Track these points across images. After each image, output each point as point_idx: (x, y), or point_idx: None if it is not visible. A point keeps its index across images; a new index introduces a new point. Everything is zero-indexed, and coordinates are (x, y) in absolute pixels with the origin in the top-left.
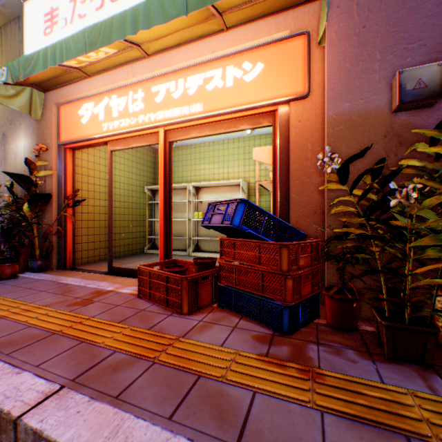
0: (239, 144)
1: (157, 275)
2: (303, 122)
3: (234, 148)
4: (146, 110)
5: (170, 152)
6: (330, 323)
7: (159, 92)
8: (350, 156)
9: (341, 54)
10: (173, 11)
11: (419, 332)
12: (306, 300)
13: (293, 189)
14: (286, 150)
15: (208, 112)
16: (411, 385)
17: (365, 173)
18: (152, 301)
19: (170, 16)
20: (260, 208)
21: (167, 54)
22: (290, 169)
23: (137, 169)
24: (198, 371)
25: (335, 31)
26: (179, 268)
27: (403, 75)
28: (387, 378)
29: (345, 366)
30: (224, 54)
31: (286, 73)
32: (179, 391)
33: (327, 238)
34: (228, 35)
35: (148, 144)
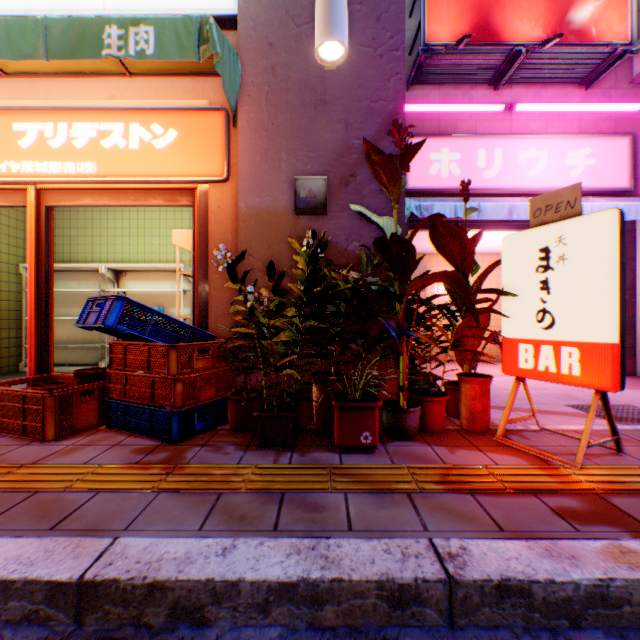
0: (184, 215)
1: (10, 395)
2: (224, 209)
3: (177, 219)
4: (2, 155)
5: (49, 221)
6: (232, 426)
7: (27, 133)
8: (261, 253)
9: (253, 146)
10: (27, 48)
11: (283, 418)
12: (208, 405)
13: (213, 284)
14: (207, 237)
15: (104, 176)
16: (261, 461)
17: (246, 275)
18: (2, 432)
19: (24, 54)
20: (146, 306)
21: (41, 81)
22: (210, 261)
23: (4, 235)
24: (38, 489)
25: (247, 120)
26: (55, 385)
27: (299, 183)
28: (246, 460)
29: (215, 458)
30: (129, 104)
31: (204, 149)
32: (1, 508)
33: (229, 338)
34: (134, 83)
35: (9, 205)
